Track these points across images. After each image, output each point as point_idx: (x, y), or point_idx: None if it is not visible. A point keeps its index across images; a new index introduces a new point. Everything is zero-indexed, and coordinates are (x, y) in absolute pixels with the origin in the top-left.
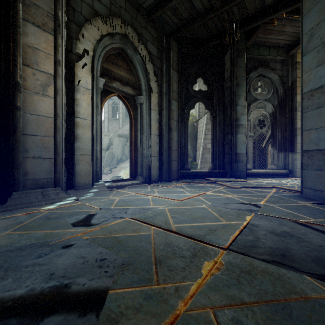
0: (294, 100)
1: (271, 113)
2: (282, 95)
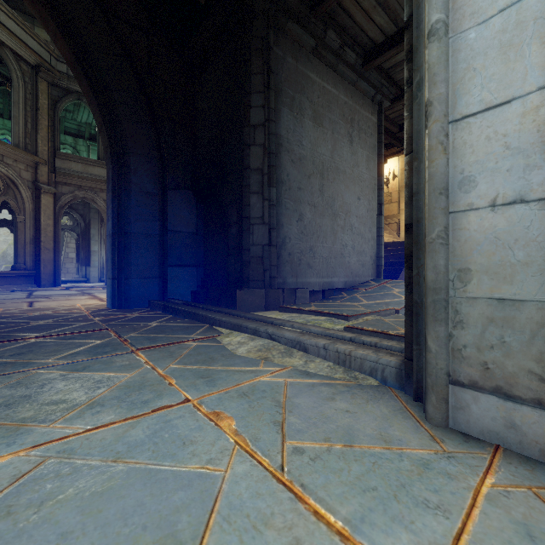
0: (90, 232)
1: (76, 239)
2: (84, 227)
